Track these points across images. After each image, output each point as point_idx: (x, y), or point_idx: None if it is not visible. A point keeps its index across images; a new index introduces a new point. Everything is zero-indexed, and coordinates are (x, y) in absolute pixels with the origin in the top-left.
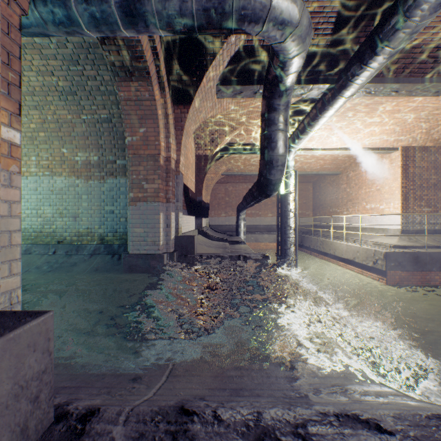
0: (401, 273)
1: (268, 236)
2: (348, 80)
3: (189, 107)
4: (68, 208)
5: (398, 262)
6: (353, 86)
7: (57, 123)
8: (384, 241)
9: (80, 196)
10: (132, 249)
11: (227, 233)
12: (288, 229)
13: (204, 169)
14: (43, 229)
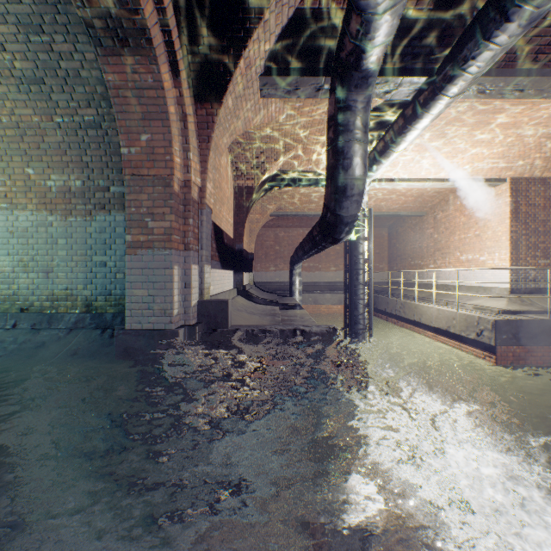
0: (516, 349)
1: (331, 296)
2: (457, 68)
3: (219, 106)
4: (36, 258)
5: (512, 334)
6: (464, 77)
7: (17, 129)
8: (488, 304)
9: (54, 241)
10: (130, 322)
11: (277, 293)
12: (360, 288)
13: (246, 207)
14: None
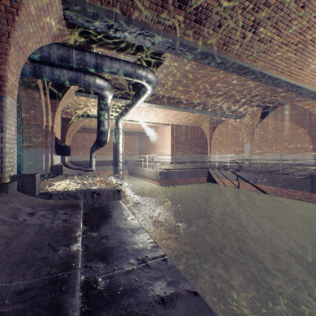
0: (166, 181)
1: (112, 167)
2: (134, 101)
3: (60, 101)
4: None
5: (164, 176)
6: (137, 104)
7: None
8: (164, 167)
9: None
10: (26, 172)
11: (84, 166)
12: (119, 162)
13: (67, 126)
14: None
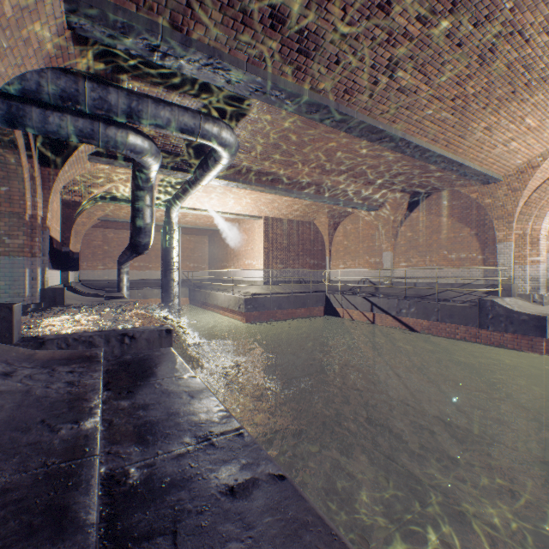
0: (255, 314)
1: (159, 291)
2: (199, 177)
3: (59, 171)
4: None
5: (253, 305)
6: (204, 181)
7: None
8: (252, 291)
9: None
10: None
11: (106, 290)
12: (172, 283)
13: (74, 217)
14: None
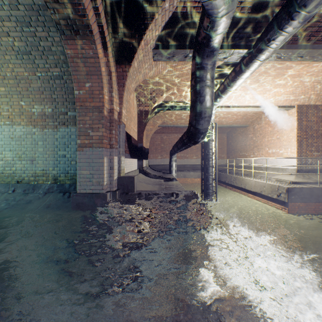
0: (299, 204)
1: (193, 173)
2: (264, 45)
3: (129, 67)
4: (26, 153)
5: (297, 196)
6: (269, 50)
7: (15, 79)
8: (284, 178)
9: (36, 143)
10: (79, 189)
11: (162, 171)
12: (210, 169)
13: (144, 122)
14: (4, 170)
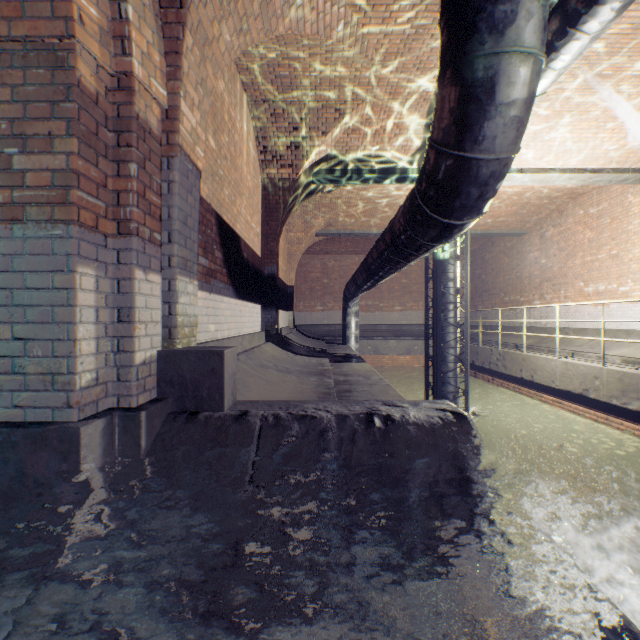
0: None
1: (396, 343)
2: None
3: None
4: None
5: None
6: None
7: None
8: None
9: None
10: None
11: (325, 340)
12: (450, 332)
13: (281, 210)
14: None
